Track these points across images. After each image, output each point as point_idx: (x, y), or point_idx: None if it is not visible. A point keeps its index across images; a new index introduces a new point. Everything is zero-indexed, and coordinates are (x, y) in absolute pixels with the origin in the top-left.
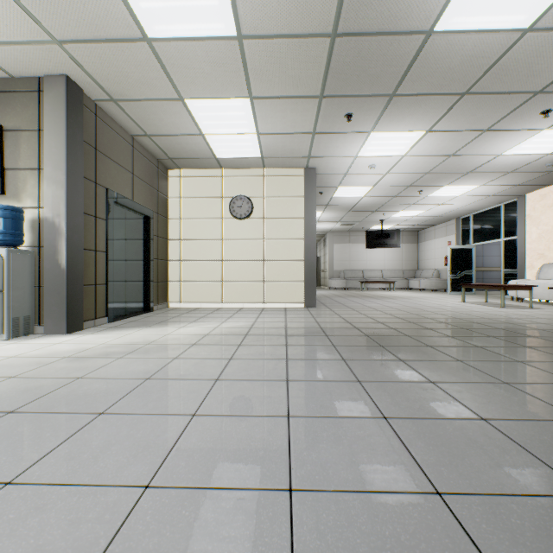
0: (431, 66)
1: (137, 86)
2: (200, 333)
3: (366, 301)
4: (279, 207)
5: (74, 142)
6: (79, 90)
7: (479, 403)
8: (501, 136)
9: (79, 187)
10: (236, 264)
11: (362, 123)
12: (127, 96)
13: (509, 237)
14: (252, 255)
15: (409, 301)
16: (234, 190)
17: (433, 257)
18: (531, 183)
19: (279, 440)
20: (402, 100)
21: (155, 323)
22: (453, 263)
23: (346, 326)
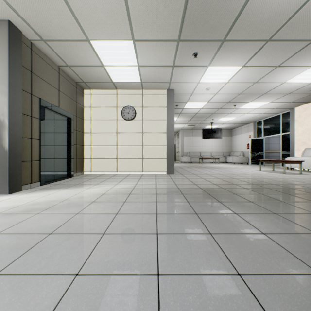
0: (250, 19)
1: (58, 30)
2: (99, 193)
3: (204, 170)
4: (152, 113)
5: (15, 65)
6: (19, 31)
7: (308, 254)
8: (286, 70)
9: (18, 96)
10: (125, 148)
11: (203, 60)
12: (52, 37)
13: (285, 132)
14: (135, 142)
15: (229, 170)
16: (124, 102)
17: (240, 144)
18: (299, 101)
19: (149, 308)
20: (229, 44)
21: (71, 185)
22: (252, 148)
23: (194, 187)
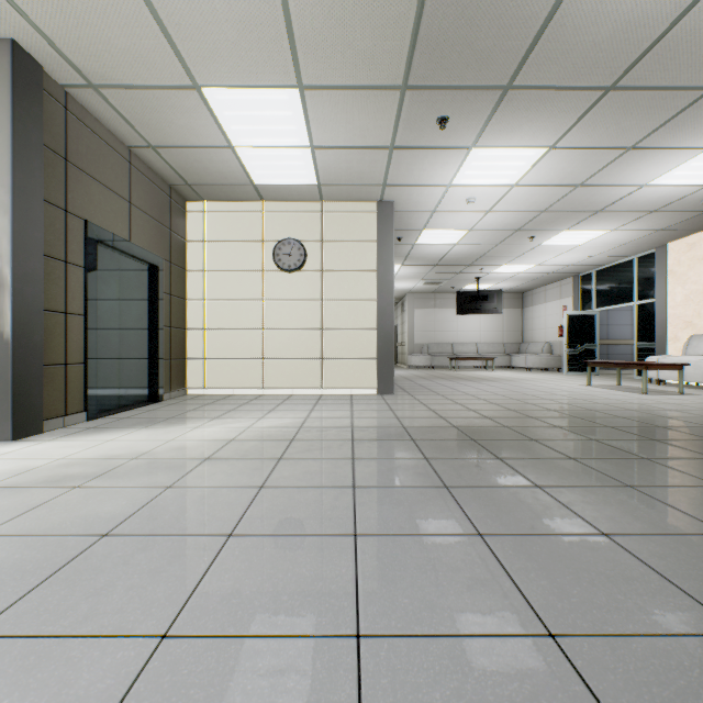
0: (568, 39)
1: (127, 63)
2: (221, 438)
3: (461, 385)
4: (343, 256)
5: (27, 144)
6: (36, 66)
7: None
8: (650, 157)
9: (35, 215)
10: (282, 335)
11: (461, 134)
12: (113, 79)
13: (645, 299)
14: (305, 322)
15: (518, 384)
16: (280, 231)
17: (543, 327)
18: (678, 228)
19: None
20: (520, 97)
21: (158, 421)
22: (570, 335)
23: (439, 423)
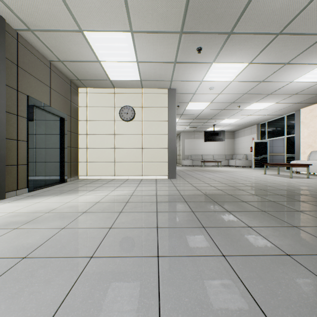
0: (260, 8)
1: (46, 18)
2: (92, 201)
3: (206, 174)
4: (152, 114)
5: None
6: (2, 19)
7: None
8: (295, 68)
9: (1, 92)
10: (124, 151)
11: (207, 56)
12: (40, 26)
13: (290, 135)
14: (134, 144)
15: (232, 173)
16: (122, 102)
17: (243, 147)
18: (305, 102)
19: None
20: (236, 38)
21: (63, 192)
22: (256, 151)
23: (198, 193)
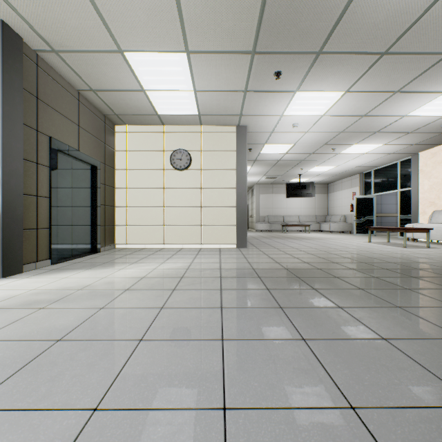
0: (358, 21)
1: (76, 36)
2: (136, 276)
3: (289, 242)
4: (214, 160)
5: (11, 87)
6: (18, 37)
7: None
8: (409, 97)
9: (17, 133)
10: (176, 210)
11: (289, 82)
12: (67, 46)
13: (404, 188)
14: (191, 202)
15: (325, 241)
16: (174, 144)
17: (340, 205)
18: (425, 143)
19: None
20: (327, 59)
21: (96, 265)
22: (357, 210)
23: (276, 266)
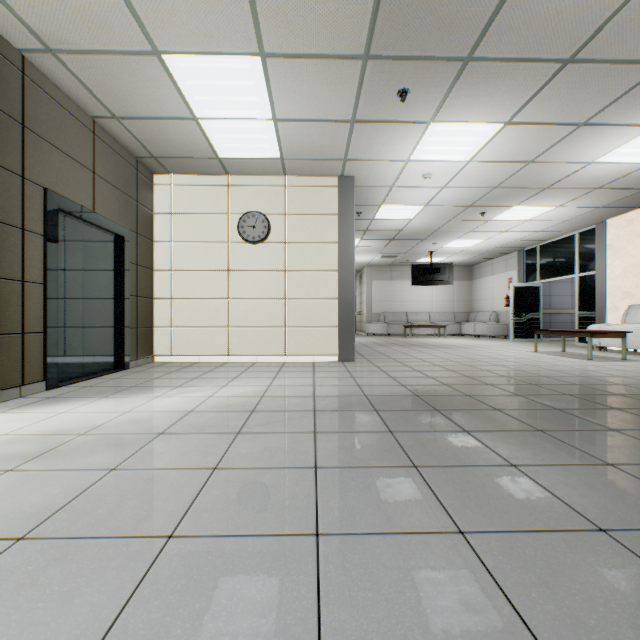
0: (531, 6)
1: (83, 25)
2: (180, 409)
3: (417, 352)
4: (305, 228)
5: None
6: None
7: None
8: (600, 133)
9: None
10: (247, 304)
11: (420, 107)
12: (70, 43)
13: (585, 272)
14: (269, 291)
15: (470, 351)
16: (245, 204)
17: (490, 297)
18: (618, 205)
19: None
20: (480, 69)
21: (119, 390)
22: (516, 304)
23: (400, 391)
